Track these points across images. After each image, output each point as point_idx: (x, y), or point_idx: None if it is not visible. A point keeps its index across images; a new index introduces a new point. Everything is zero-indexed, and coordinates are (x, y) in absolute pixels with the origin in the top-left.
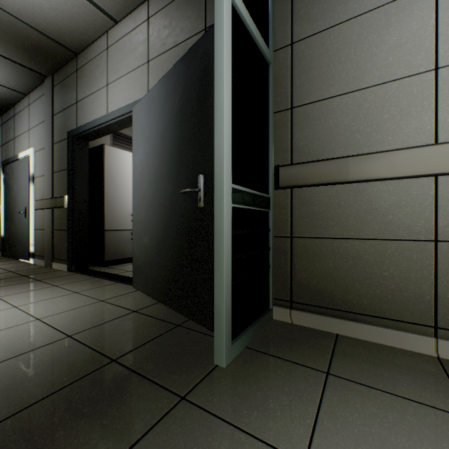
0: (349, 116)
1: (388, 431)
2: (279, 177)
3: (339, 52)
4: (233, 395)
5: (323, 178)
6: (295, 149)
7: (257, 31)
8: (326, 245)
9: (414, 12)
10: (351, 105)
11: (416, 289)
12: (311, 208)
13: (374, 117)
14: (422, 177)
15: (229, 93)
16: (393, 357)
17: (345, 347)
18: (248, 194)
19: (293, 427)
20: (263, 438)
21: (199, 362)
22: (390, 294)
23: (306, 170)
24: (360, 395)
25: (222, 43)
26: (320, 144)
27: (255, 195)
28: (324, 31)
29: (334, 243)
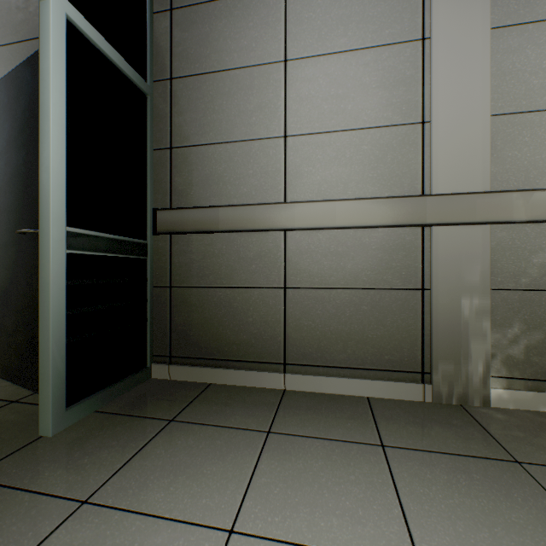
0: (222, 167)
1: (191, 456)
2: (157, 221)
3: (214, 101)
4: (43, 461)
5: (198, 226)
6: (174, 192)
7: (119, 57)
8: (203, 295)
9: (271, 82)
10: (224, 156)
11: (272, 332)
12: (190, 256)
13: (242, 171)
14: (276, 231)
15: (60, 124)
16: (247, 396)
17: (209, 394)
18: (103, 239)
19: (96, 475)
20: (52, 492)
21: (19, 437)
22: (254, 338)
23: (183, 216)
24: (189, 433)
25: (49, 66)
26: (197, 191)
27: (117, 240)
28: (201, 76)
29: (210, 292)
